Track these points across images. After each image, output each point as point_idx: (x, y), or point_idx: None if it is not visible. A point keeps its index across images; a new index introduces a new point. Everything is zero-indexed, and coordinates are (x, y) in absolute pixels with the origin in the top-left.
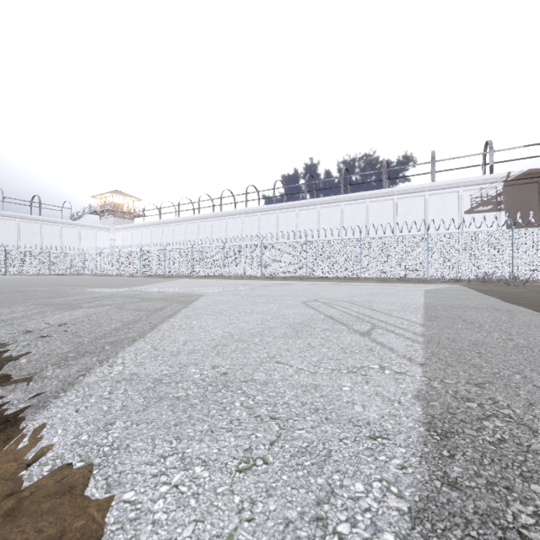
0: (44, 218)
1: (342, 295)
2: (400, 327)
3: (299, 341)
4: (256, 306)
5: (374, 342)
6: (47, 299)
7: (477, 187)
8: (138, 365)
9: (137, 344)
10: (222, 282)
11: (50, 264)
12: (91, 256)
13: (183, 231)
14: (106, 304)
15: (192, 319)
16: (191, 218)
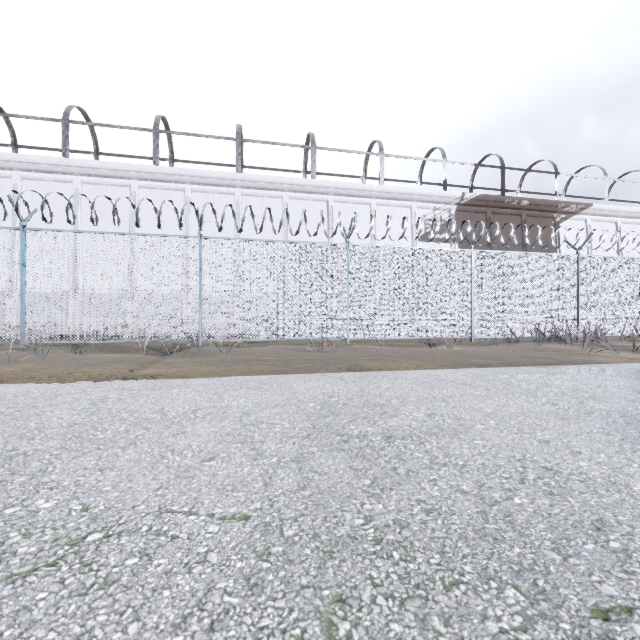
0: None
1: None
2: None
3: None
4: None
5: None
6: None
7: (432, 206)
8: None
9: None
10: None
11: None
12: None
13: None
14: None
15: None
16: None
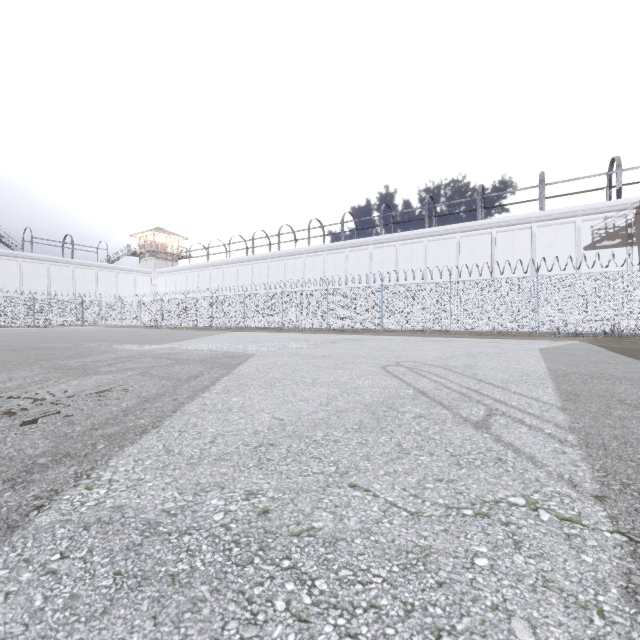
0: (77, 260)
1: (432, 357)
2: (530, 413)
3: (382, 438)
4: (320, 373)
5: (500, 444)
6: (62, 361)
7: (601, 216)
8: (132, 487)
9: (145, 440)
10: (279, 336)
11: (83, 314)
12: (129, 304)
13: (234, 275)
14: (130, 368)
15: (233, 394)
16: (243, 260)
